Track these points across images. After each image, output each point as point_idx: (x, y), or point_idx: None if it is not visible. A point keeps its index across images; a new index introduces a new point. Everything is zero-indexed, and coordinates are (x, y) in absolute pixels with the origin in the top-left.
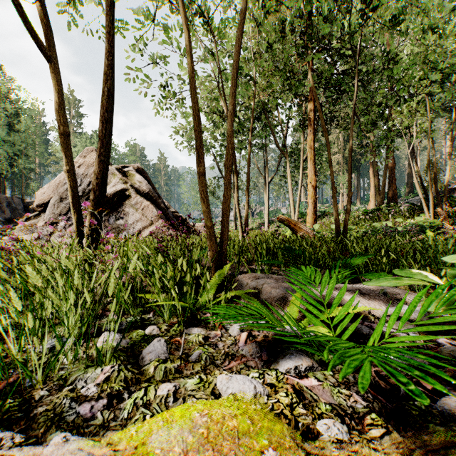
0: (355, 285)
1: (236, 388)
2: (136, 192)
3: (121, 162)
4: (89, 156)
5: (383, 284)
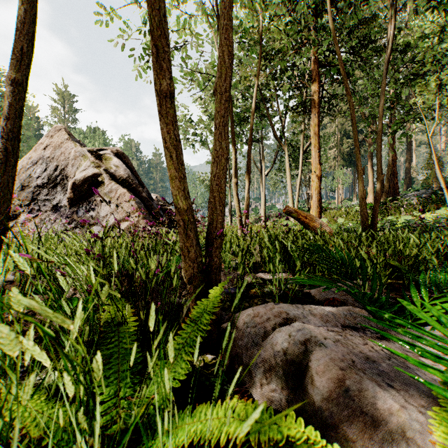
0: None
1: None
2: (111, 177)
3: None
4: (57, 136)
5: None
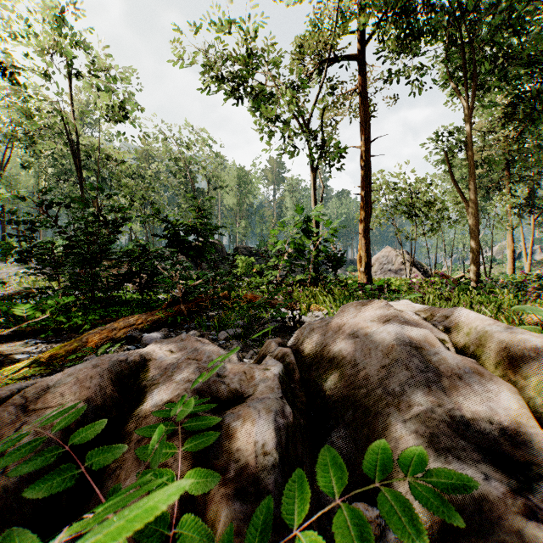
0: None
1: None
2: (407, 261)
3: None
4: (388, 249)
5: None
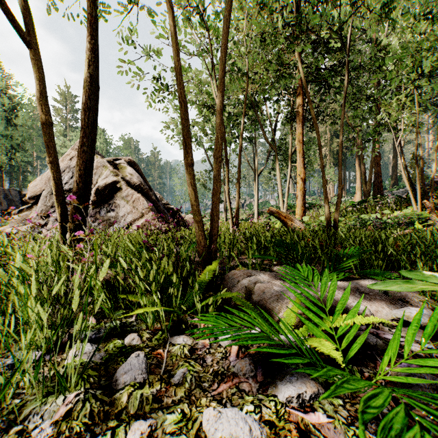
0: (351, 282)
1: (227, 431)
2: (127, 184)
3: (115, 156)
4: None
5: (393, 288)
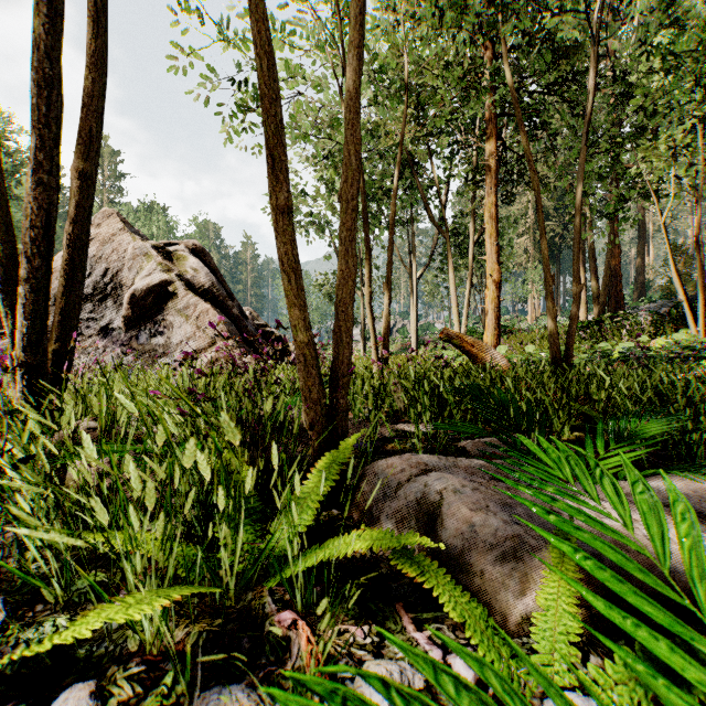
0: (653, 482)
1: None
2: (187, 286)
3: None
4: (106, 224)
5: None
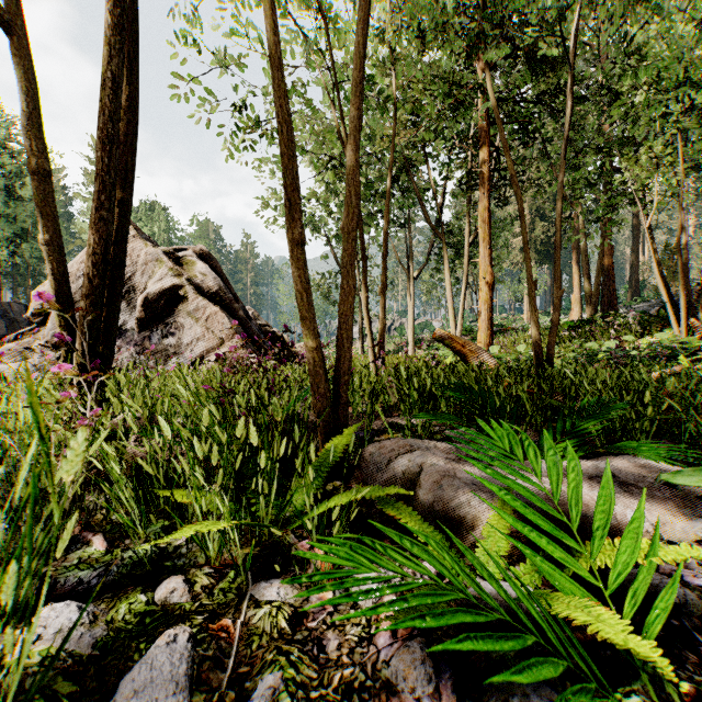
0: (597, 461)
1: None
2: (196, 290)
3: None
4: None
5: None
